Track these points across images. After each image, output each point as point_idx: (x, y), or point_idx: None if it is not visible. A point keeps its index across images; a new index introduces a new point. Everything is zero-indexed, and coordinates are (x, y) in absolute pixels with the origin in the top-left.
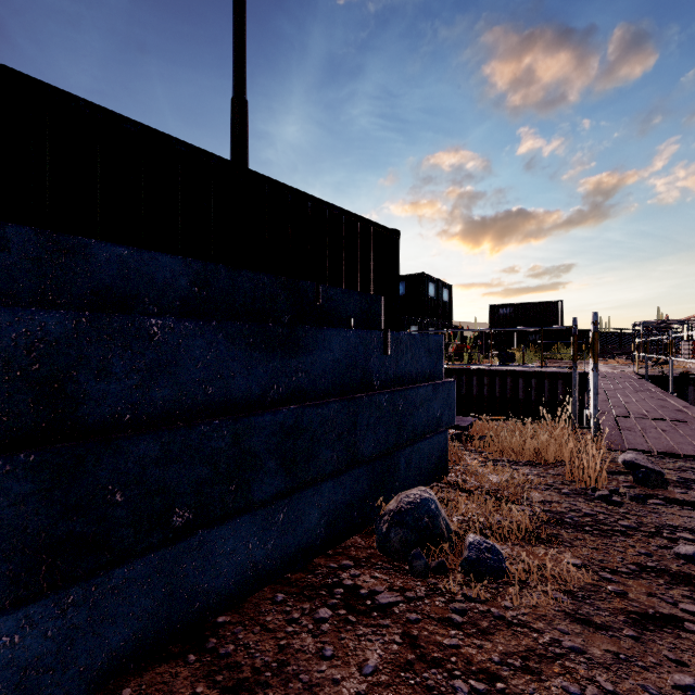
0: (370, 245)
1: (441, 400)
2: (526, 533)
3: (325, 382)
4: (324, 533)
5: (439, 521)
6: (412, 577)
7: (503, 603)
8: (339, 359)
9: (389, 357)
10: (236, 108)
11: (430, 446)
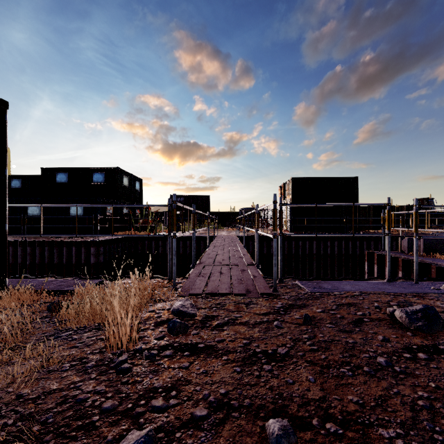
0: None
1: None
2: None
3: None
4: None
5: None
6: None
7: None
8: None
9: None
10: None
11: None
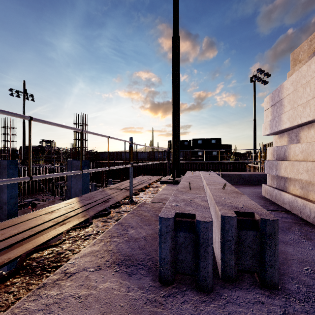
0: None
1: None
2: None
3: None
4: None
5: None
6: None
7: None
8: None
9: None
10: (255, 121)
11: None
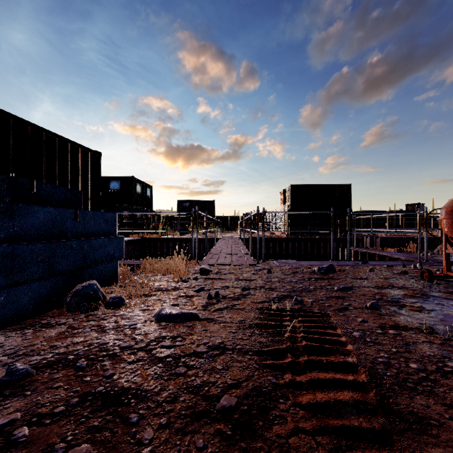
0: (79, 159)
1: (114, 245)
2: (143, 295)
3: (33, 233)
4: (32, 308)
5: (98, 293)
6: (80, 314)
7: (118, 312)
8: (43, 222)
9: (79, 223)
10: None
11: (106, 268)
